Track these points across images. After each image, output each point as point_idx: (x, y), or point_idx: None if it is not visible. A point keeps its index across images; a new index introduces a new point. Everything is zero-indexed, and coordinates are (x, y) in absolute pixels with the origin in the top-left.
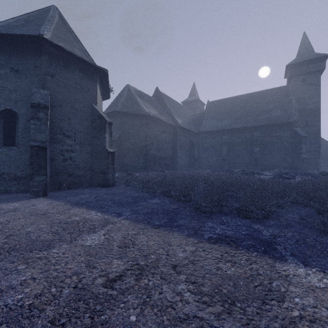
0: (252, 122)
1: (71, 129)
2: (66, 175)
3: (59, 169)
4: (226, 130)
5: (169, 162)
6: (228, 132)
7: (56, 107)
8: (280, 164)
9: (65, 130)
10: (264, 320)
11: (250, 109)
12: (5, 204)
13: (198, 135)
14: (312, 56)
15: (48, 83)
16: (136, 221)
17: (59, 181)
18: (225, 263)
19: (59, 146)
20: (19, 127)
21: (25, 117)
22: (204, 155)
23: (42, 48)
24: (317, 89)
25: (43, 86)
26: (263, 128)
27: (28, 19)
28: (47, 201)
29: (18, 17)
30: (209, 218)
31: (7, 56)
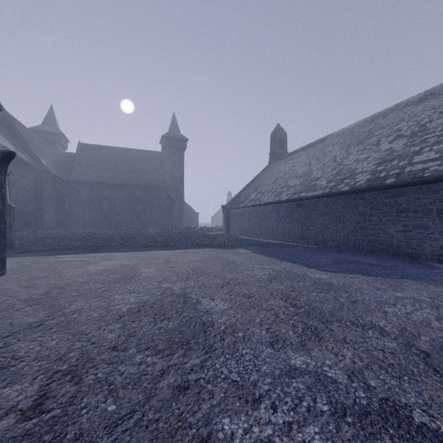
0: (135, 180)
1: None
2: None
3: None
4: (107, 184)
5: (31, 218)
6: (110, 186)
7: None
8: (158, 222)
9: None
10: (188, 253)
11: (132, 166)
12: None
13: (67, 184)
14: (179, 136)
15: None
16: (122, 252)
17: None
18: (174, 251)
19: None
20: None
21: None
22: (78, 210)
23: None
24: (182, 163)
25: None
26: (144, 188)
27: None
28: None
29: None
30: (153, 248)
31: None
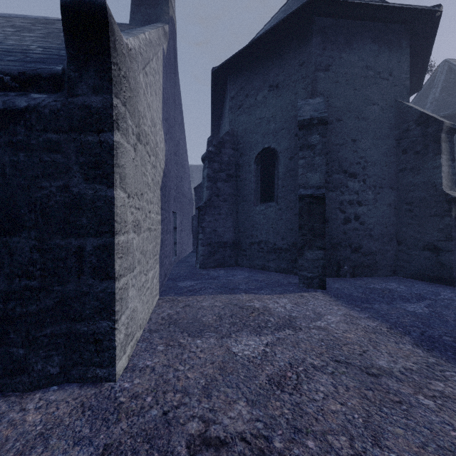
0: None
1: (357, 161)
2: (348, 249)
3: (337, 237)
4: None
5: None
6: None
7: (331, 124)
8: None
9: (347, 164)
10: None
11: None
12: (270, 297)
13: None
14: None
15: (320, 84)
16: None
17: (336, 259)
18: None
19: (336, 196)
20: (278, 171)
21: (286, 153)
22: None
23: (311, 27)
24: None
25: (312, 93)
26: None
27: (287, 8)
28: (336, 306)
29: (274, 17)
30: None
31: (265, 71)
